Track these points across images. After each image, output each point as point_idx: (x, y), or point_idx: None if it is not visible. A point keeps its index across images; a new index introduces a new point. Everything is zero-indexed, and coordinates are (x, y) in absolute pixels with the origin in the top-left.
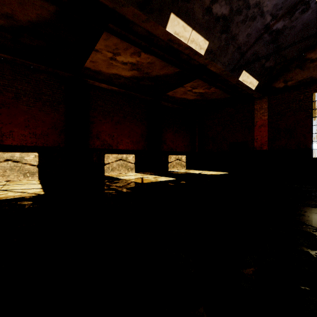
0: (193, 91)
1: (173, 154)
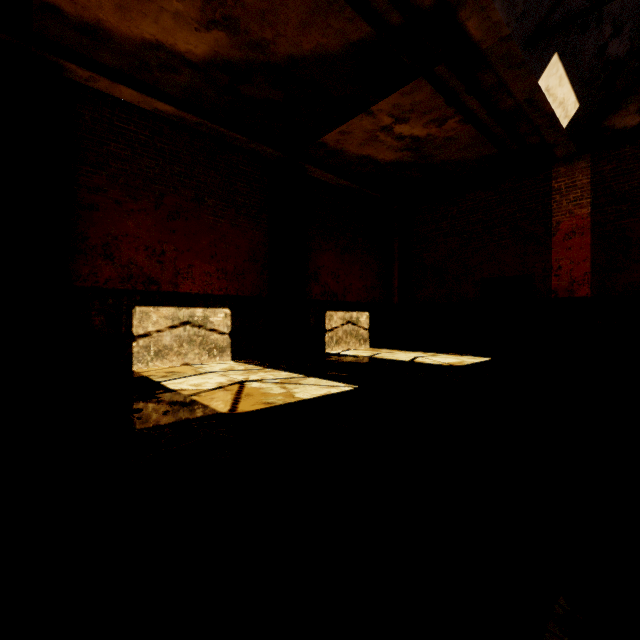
0: (397, 131)
1: (338, 309)
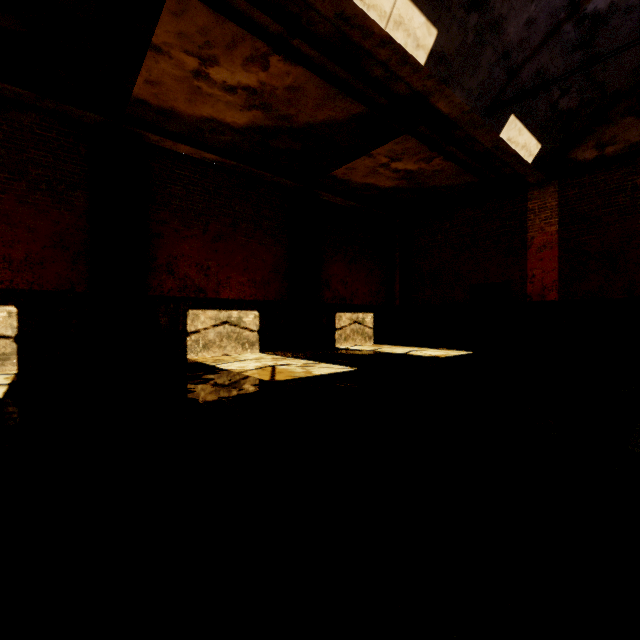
0: (393, 167)
1: (346, 311)
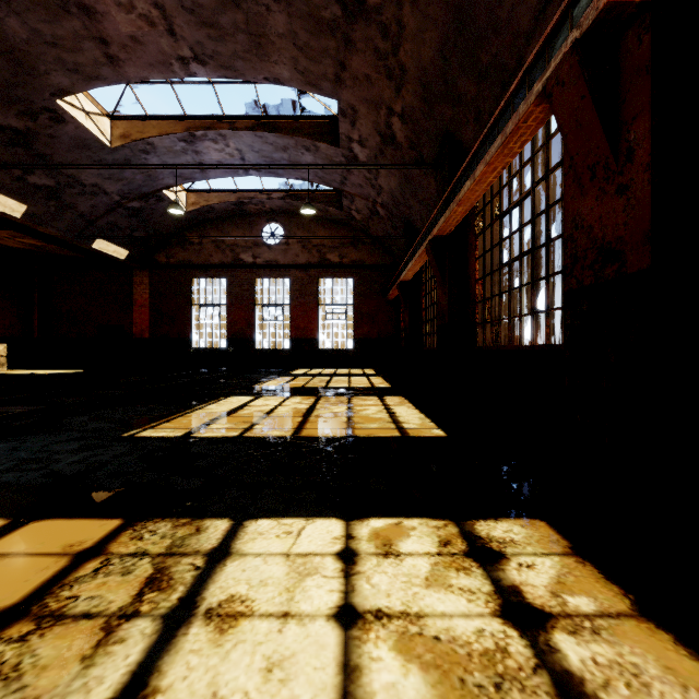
0: (18, 240)
1: None
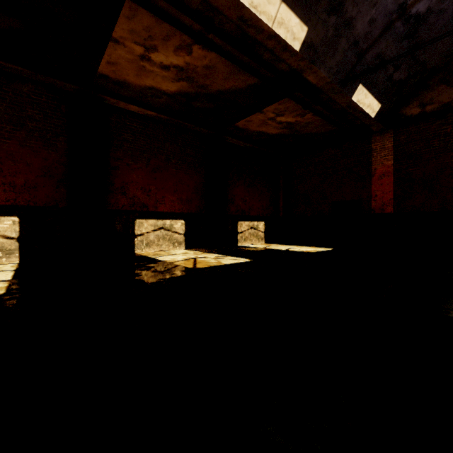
0: (278, 120)
1: (245, 220)
